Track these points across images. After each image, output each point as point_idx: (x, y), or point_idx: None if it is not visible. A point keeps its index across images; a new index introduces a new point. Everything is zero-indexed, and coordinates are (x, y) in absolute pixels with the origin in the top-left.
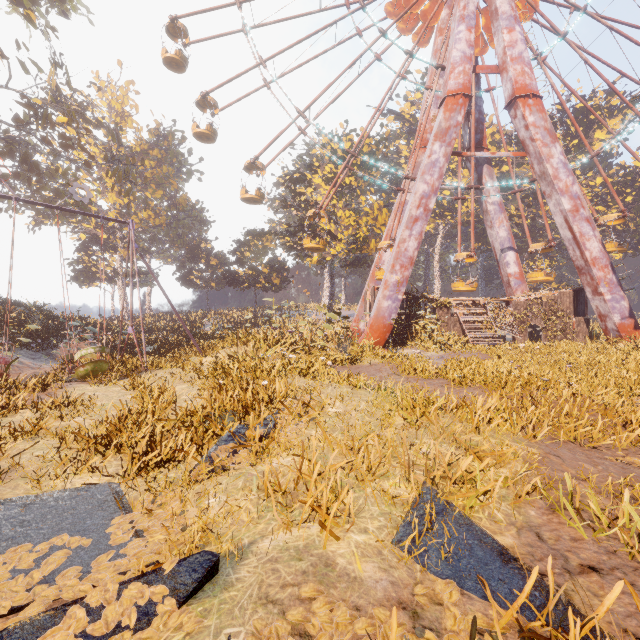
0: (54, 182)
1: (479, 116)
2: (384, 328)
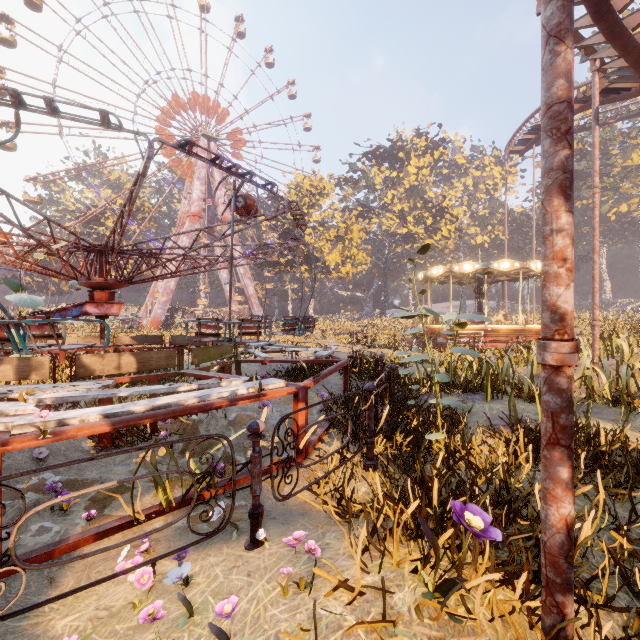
0: None
1: (212, 215)
2: (158, 323)
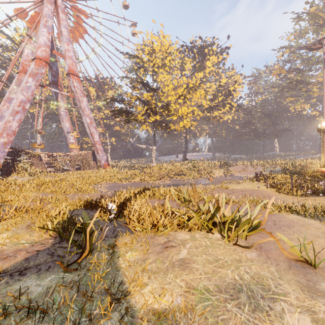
0: None
1: (56, 70)
2: None
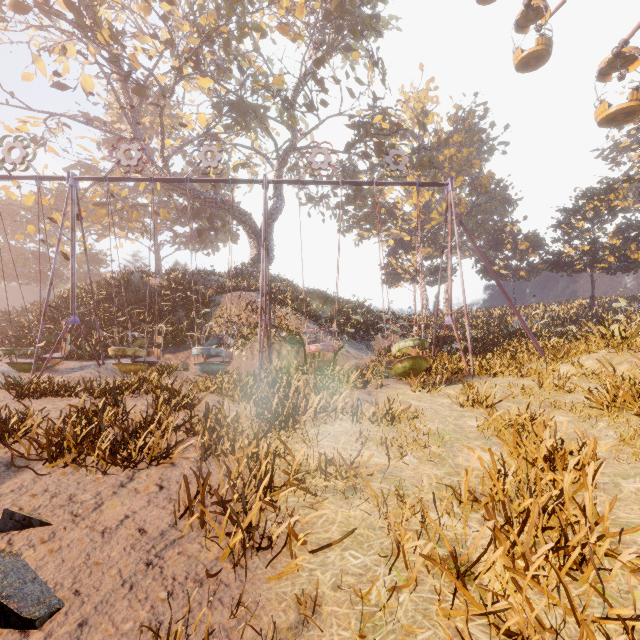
0: (371, 197)
1: None
2: None
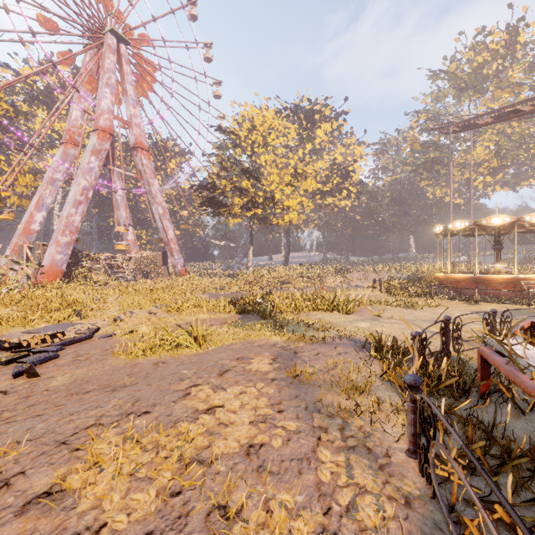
0: None
1: (112, 138)
2: (58, 273)
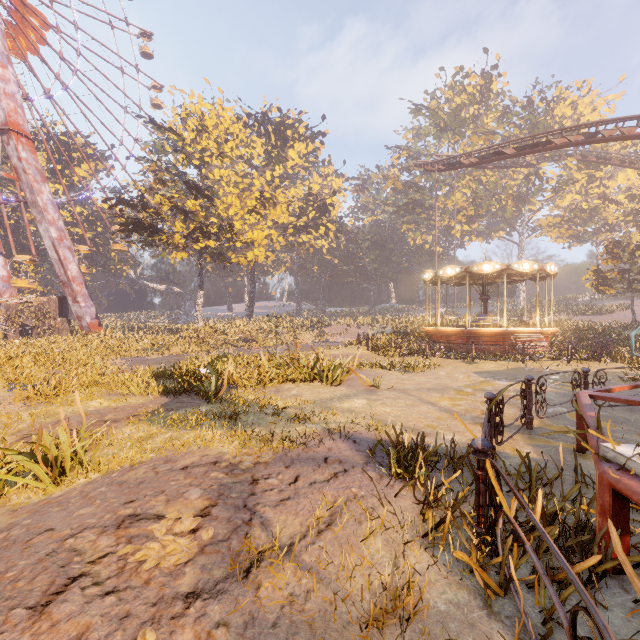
0: None
1: None
2: None
